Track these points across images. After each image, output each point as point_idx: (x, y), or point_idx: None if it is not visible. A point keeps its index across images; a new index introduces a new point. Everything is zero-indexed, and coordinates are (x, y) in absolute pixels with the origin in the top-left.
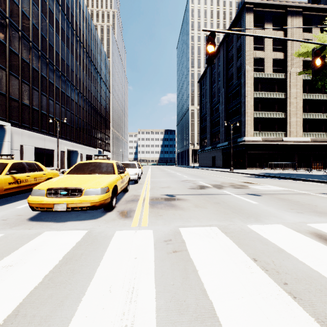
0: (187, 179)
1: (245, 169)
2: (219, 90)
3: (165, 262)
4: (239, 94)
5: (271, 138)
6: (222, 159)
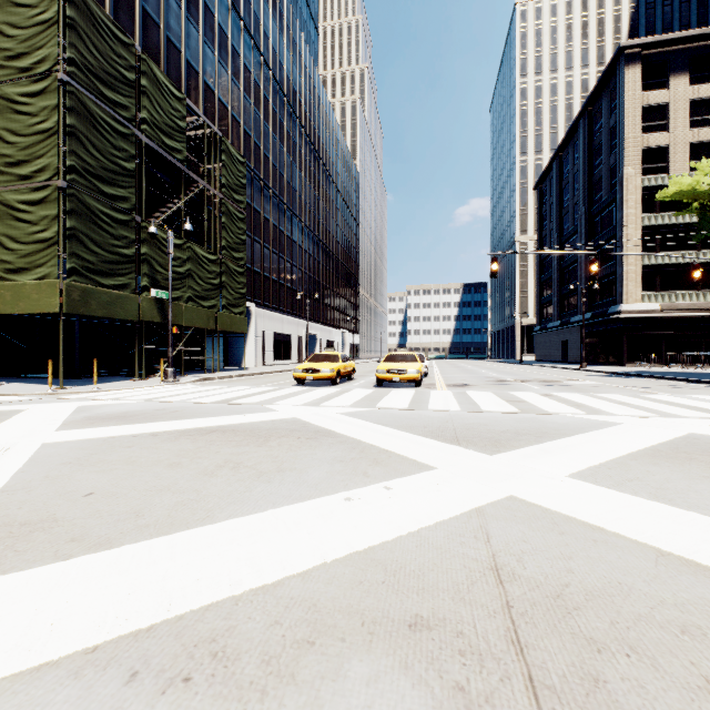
0: (492, 375)
1: (622, 366)
2: (577, 207)
3: (457, 394)
4: (613, 219)
5: (683, 304)
6: (580, 347)
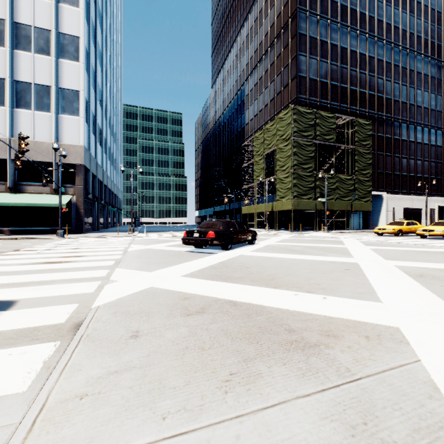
0: None
1: None
2: None
3: None
4: None
5: None
6: None
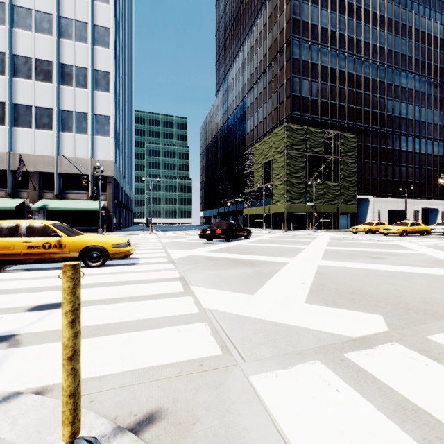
0: None
1: None
2: None
3: (398, 238)
4: None
5: None
6: None
